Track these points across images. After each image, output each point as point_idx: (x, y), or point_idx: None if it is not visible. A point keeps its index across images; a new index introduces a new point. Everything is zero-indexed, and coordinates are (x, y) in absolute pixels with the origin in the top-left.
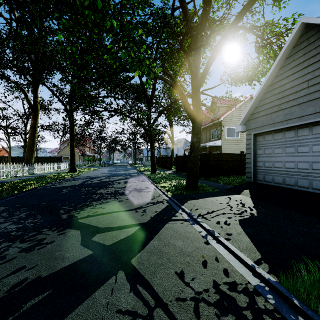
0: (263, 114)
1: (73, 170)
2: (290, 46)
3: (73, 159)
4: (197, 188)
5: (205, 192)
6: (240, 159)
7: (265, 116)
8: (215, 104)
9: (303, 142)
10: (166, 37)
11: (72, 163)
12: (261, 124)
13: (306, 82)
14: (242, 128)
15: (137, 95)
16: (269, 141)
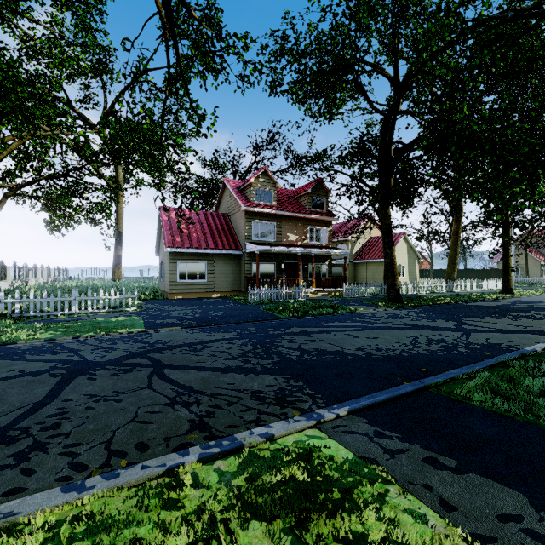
0: None
1: (507, 291)
2: None
3: (507, 274)
4: None
5: None
6: None
7: None
8: None
9: None
10: None
11: (505, 280)
12: None
13: None
14: None
15: None
16: None
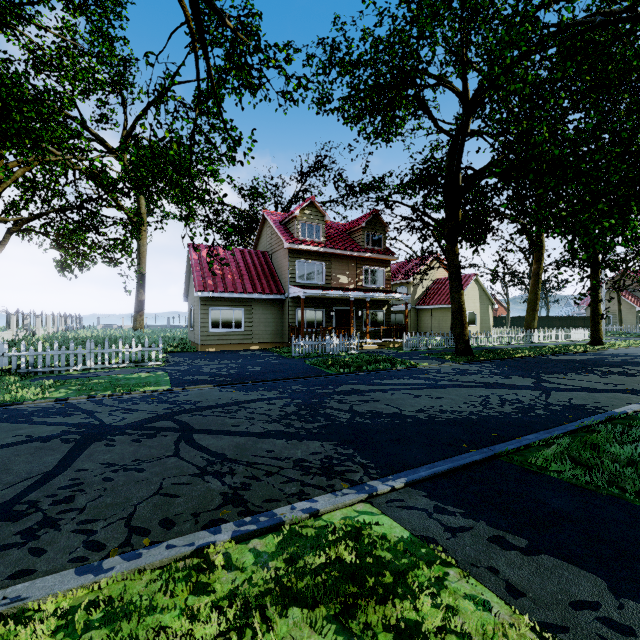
0: None
1: (596, 342)
2: None
3: (596, 323)
4: None
5: None
6: None
7: None
8: None
9: None
10: None
11: (594, 329)
12: None
13: None
14: None
15: None
16: None
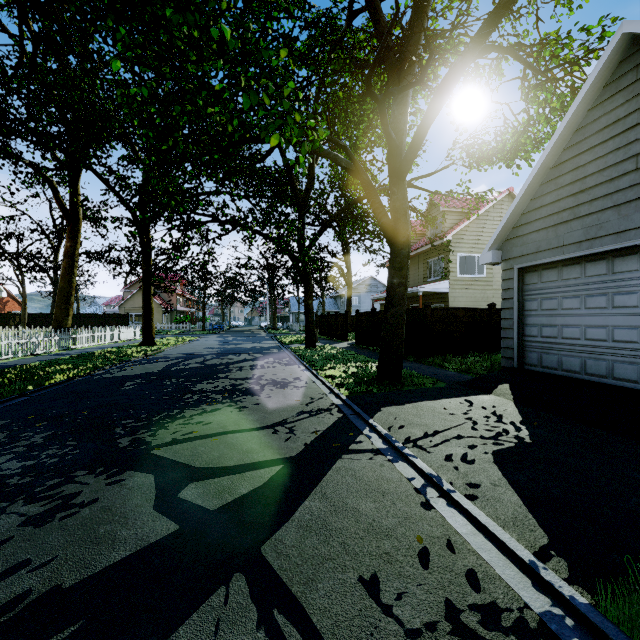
0: (539, 226)
1: (149, 342)
2: (598, 83)
3: (149, 319)
4: (401, 381)
5: (417, 388)
6: (489, 320)
7: (544, 232)
8: (436, 208)
9: (625, 285)
10: (337, 68)
11: (147, 327)
12: (535, 248)
13: (633, 159)
14: (494, 257)
15: (278, 189)
16: (552, 284)
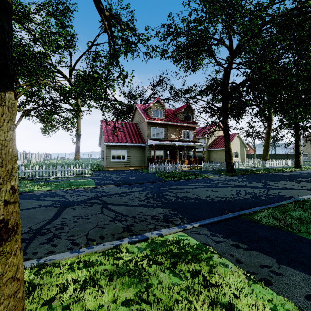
0: None
1: (297, 166)
2: None
3: (298, 157)
4: None
5: None
6: None
7: None
8: None
9: None
10: None
11: (297, 160)
12: None
13: None
14: None
15: None
16: None
